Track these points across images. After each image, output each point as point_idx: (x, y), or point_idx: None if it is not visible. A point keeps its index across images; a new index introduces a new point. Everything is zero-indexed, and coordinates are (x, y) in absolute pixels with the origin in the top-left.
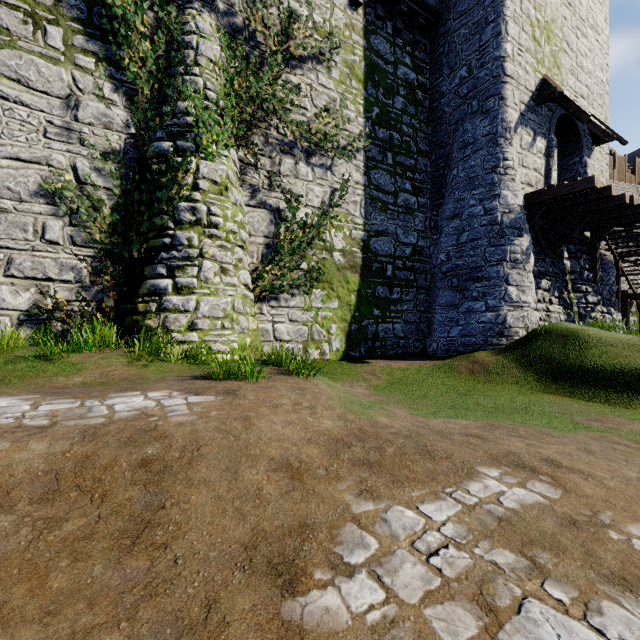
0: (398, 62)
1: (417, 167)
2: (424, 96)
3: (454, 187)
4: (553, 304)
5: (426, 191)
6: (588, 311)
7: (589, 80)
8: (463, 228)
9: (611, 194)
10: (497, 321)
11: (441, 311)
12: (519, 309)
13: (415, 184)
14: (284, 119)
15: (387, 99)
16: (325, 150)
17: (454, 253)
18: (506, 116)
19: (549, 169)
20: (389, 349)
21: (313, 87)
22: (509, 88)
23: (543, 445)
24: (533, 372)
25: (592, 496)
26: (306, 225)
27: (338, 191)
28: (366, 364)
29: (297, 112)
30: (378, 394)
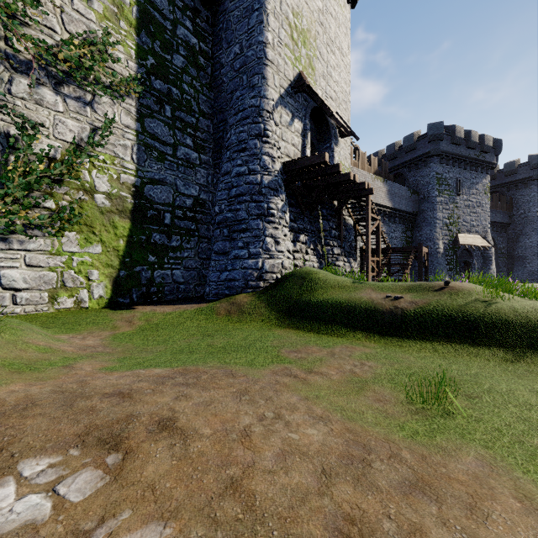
0: (178, 22)
1: (199, 126)
2: (206, 63)
3: (228, 148)
4: (309, 254)
5: (209, 150)
6: (334, 260)
7: (337, 87)
8: (233, 185)
9: (339, 170)
10: (256, 267)
11: (215, 258)
12: (275, 257)
13: (197, 141)
14: (12, 29)
15: (165, 53)
16: (79, 82)
17: (226, 206)
18: (267, 94)
19: (305, 147)
20: (167, 294)
21: (58, 6)
22: (270, 71)
23: (198, 393)
24: (276, 310)
25: (142, 480)
26: (54, 160)
27: (99, 130)
28: (129, 310)
29: (40, 30)
30: (109, 344)
